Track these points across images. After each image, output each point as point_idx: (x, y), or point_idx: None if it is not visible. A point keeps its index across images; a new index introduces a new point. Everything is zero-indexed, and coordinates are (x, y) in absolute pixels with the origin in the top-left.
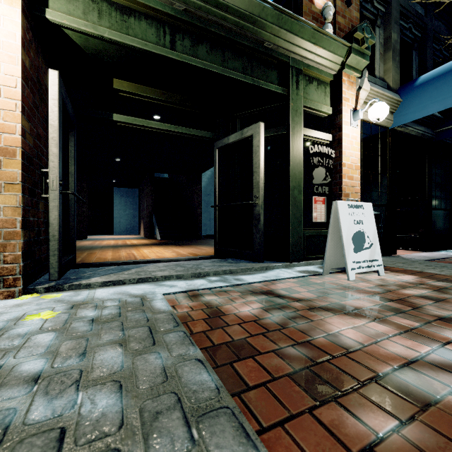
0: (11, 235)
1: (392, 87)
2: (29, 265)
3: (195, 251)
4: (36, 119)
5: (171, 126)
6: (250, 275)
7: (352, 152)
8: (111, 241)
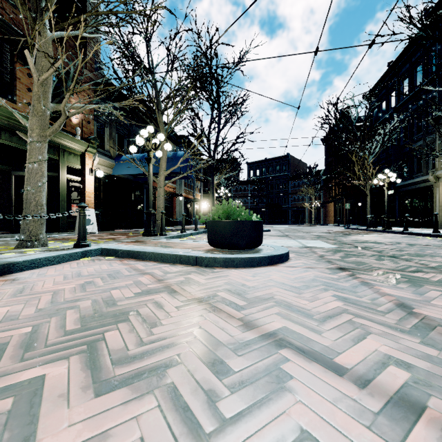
0: None
1: (112, 156)
2: None
3: None
4: None
5: None
6: None
7: (91, 186)
8: None
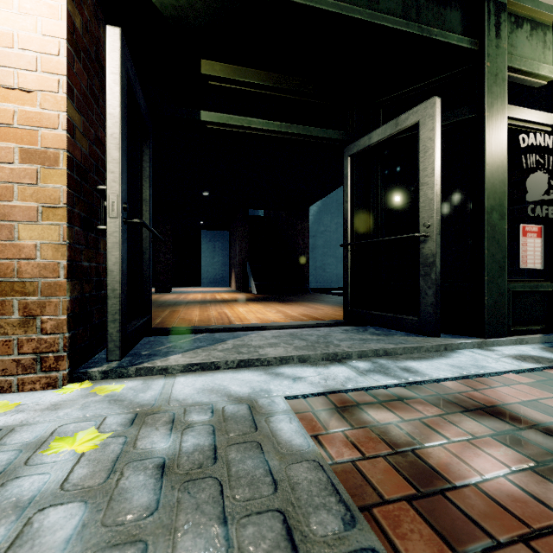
0: (52, 289)
1: None
2: (81, 334)
3: (309, 312)
4: (94, 115)
5: (282, 125)
6: (424, 362)
7: None
8: (198, 295)
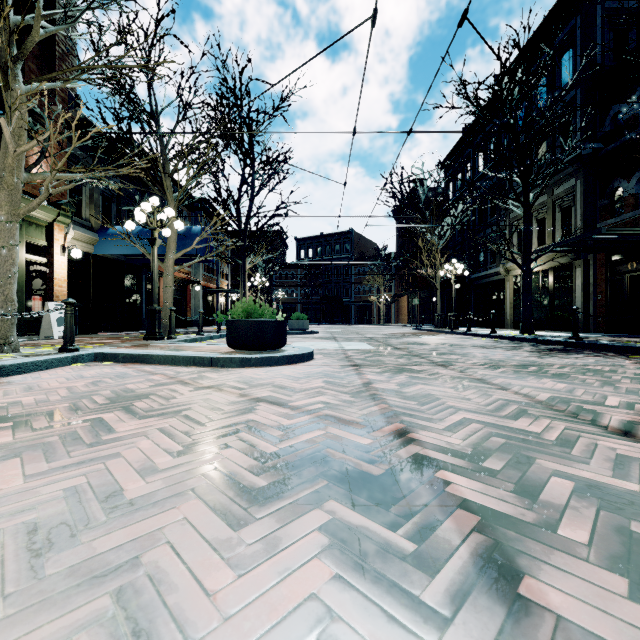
0: None
1: (94, 228)
2: None
3: None
4: None
5: None
6: None
7: (62, 271)
8: None
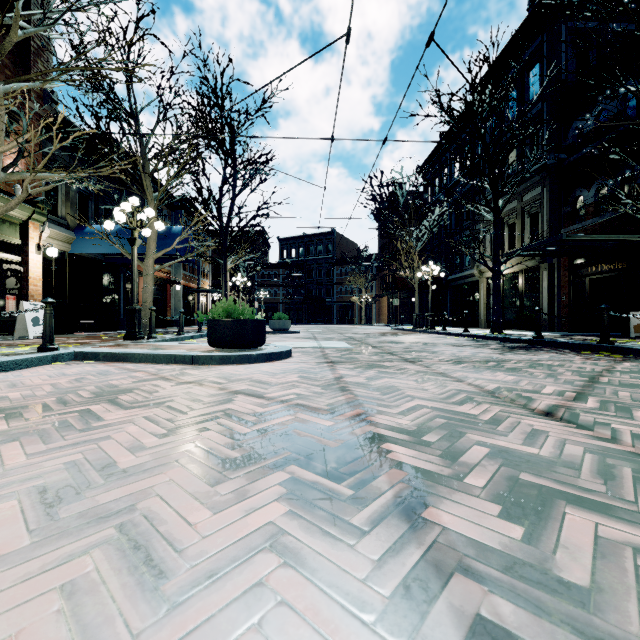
0: None
1: (71, 226)
2: None
3: None
4: None
5: None
6: None
7: (37, 270)
8: None
